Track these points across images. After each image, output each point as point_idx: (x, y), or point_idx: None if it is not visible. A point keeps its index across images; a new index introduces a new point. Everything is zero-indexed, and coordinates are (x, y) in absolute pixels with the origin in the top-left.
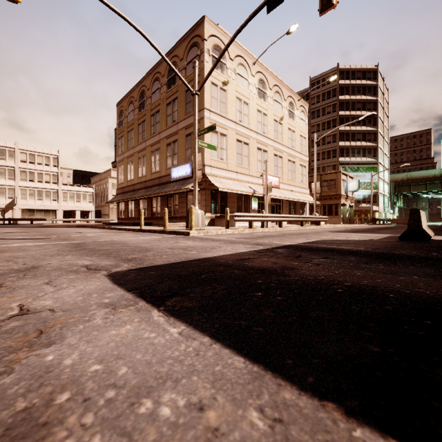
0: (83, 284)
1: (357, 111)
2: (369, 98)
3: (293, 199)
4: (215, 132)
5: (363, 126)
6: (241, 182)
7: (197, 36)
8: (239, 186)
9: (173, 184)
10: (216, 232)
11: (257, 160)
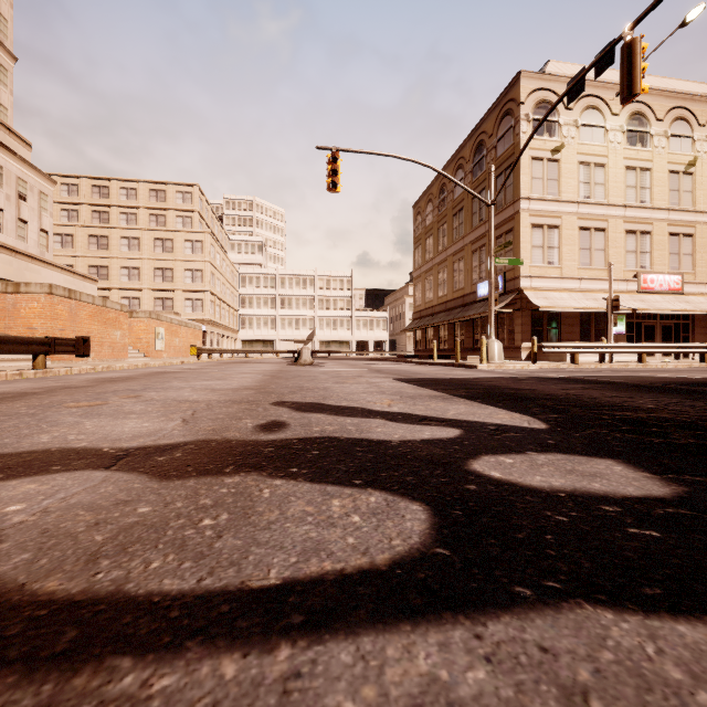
0: (382, 379)
1: None
2: None
3: None
4: (538, 226)
5: None
6: (587, 293)
7: (511, 100)
8: (583, 299)
9: (479, 305)
10: (513, 366)
11: (626, 252)
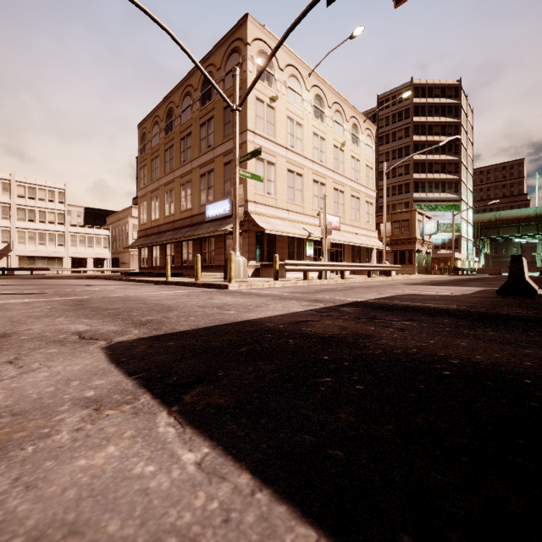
0: (64, 362)
1: (435, 136)
2: (450, 120)
3: (358, 243)
4: (260, 159)
5: (442, 155)
6: (293, 223)
7: (239, 39)
8: (291, 227)
9: (208, 225)
10: (262, 285)
11: (313, 195)
